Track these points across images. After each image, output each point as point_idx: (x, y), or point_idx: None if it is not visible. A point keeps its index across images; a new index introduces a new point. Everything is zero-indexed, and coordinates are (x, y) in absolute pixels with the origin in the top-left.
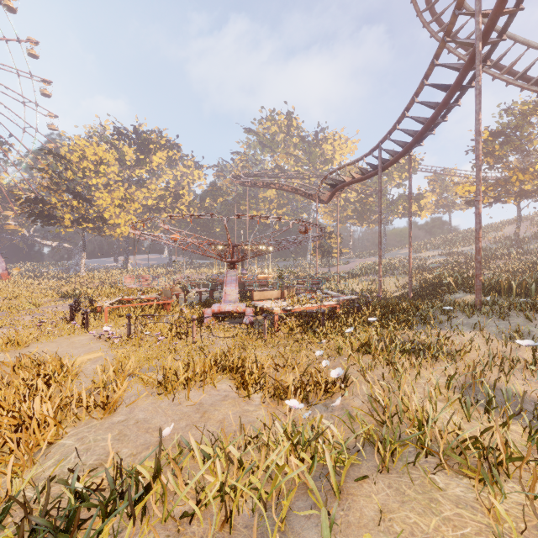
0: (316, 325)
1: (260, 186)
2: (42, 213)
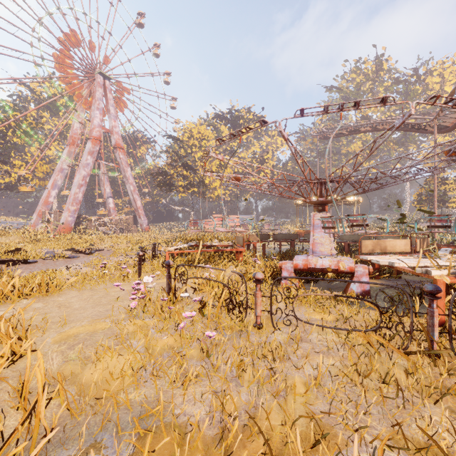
0: None
1: (346, 134)
2: (165, 182)
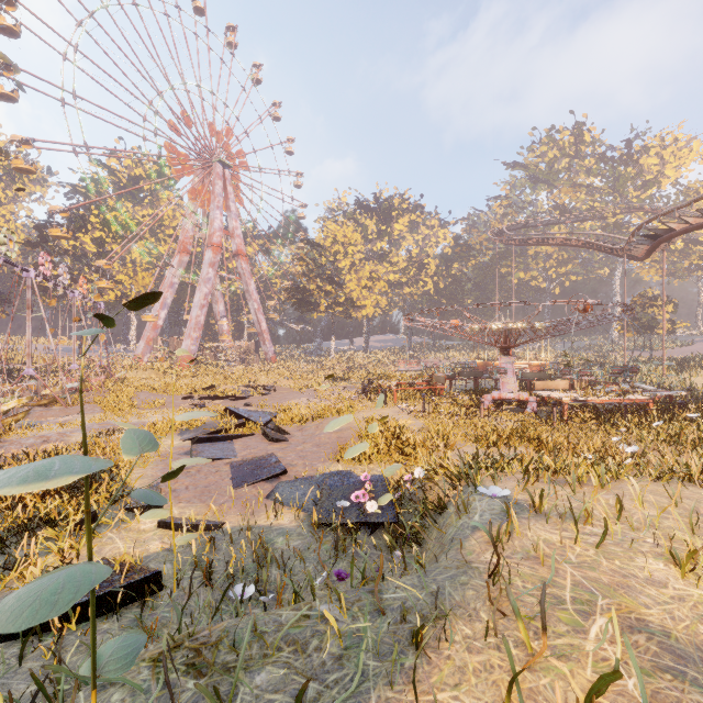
0: (615, 417)
1: (532, 243)
2: (303, 300)
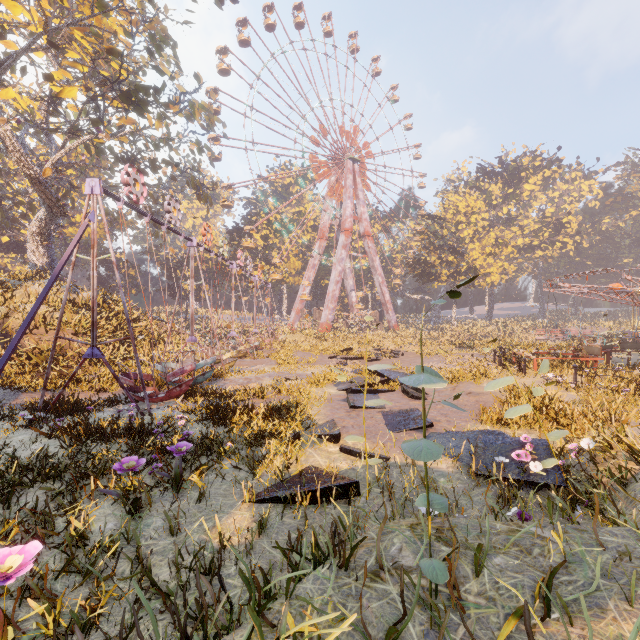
0: None
1: None
2: (424, 272)
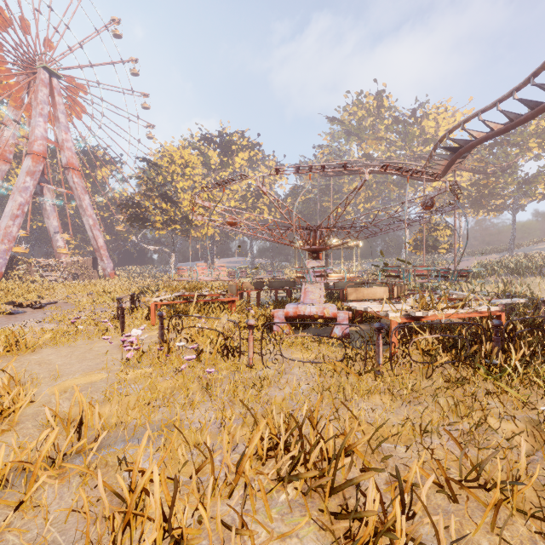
0: (494, 353)
1: (346, 173)
2: (138, 216)
